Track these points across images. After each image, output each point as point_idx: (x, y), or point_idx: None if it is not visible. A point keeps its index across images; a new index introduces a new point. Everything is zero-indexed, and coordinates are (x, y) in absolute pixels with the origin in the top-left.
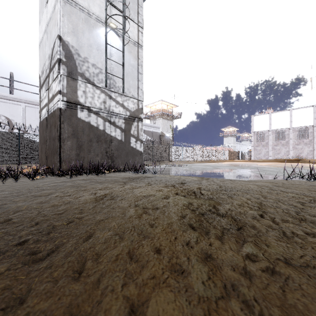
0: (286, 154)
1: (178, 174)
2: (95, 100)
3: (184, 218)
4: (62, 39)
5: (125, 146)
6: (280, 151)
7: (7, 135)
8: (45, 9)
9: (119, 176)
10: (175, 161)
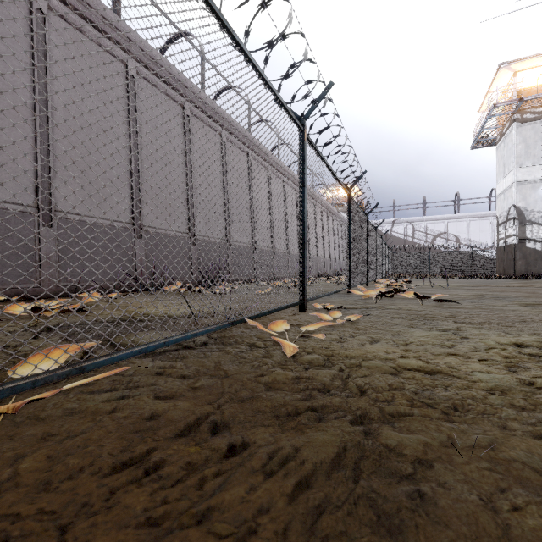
0: None
1: None
2: (539, 234)
3: None
4: (515, 206)
5: None
6: None
7: (463, 253)
8: (502, 179)
9: None
10: None
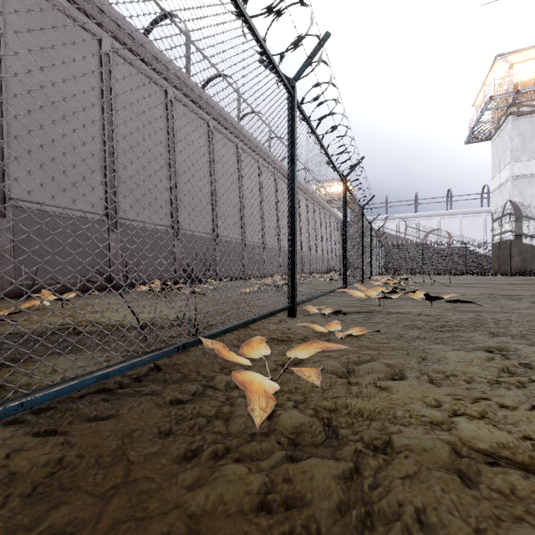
0: None
1: None
2: None
3: None
4: (512, 201)
5: None
6: None
7: (456, 250)
8: (497, 174)
9: None
10: None
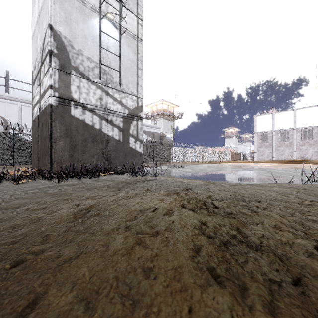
0: (289, 155)
1: (181, 176)
2: (90, 97)
3: (199, 254)
4: (54, 29)
5: (123, 146)
6: (283, 152)
7: (0, 135)
8: None
9: (114, 180)
10: (176, 162)
